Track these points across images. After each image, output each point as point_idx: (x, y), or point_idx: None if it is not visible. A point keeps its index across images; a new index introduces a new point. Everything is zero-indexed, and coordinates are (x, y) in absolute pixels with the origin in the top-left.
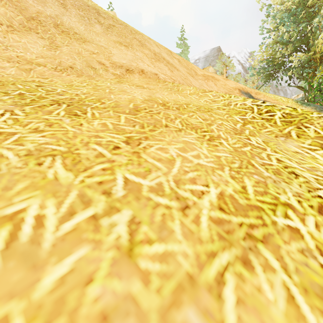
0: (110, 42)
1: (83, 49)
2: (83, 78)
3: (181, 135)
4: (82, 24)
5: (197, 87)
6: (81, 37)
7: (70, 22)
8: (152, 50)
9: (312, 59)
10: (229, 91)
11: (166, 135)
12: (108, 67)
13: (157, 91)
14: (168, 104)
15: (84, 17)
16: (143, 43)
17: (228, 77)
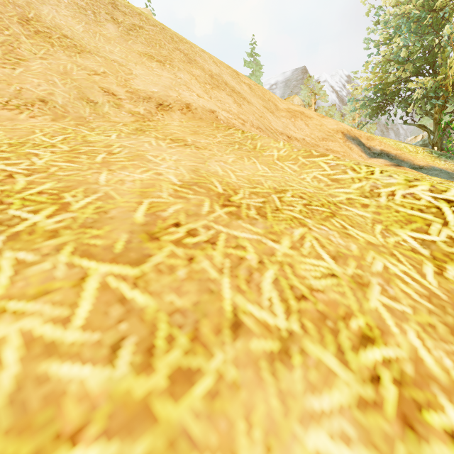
0: (132, 54)
1: (75, 66)
2: (63, 123)
3: (296, 400)
4: (79, 21)
5: (280, 131)
6: (75, 44)
7: (55, 16)
8: (207, 69)
9: (440, 86)
10: (328, 135)
11: (237, 420)
12: (123, 100)
13: (213, 152)
14: (238, 197)
15: (86, 9)
16: (192, 58)
17: (318, 111)
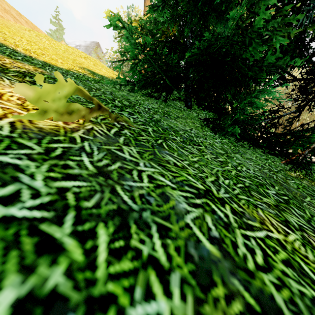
0: None
1: None
2: None
3: None
4: None
5: None
6: None
7: None
8: (3, 6)
9: None
10: None
11: None
12: None
13: None
14: None
15: None
16: None
17: None
